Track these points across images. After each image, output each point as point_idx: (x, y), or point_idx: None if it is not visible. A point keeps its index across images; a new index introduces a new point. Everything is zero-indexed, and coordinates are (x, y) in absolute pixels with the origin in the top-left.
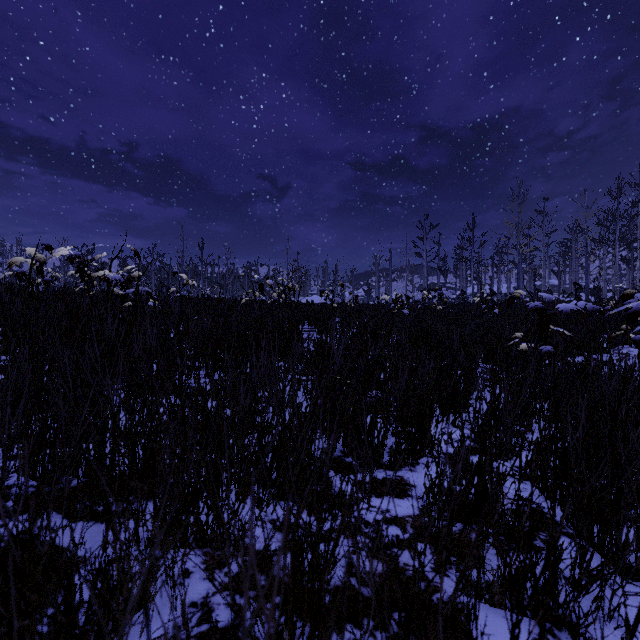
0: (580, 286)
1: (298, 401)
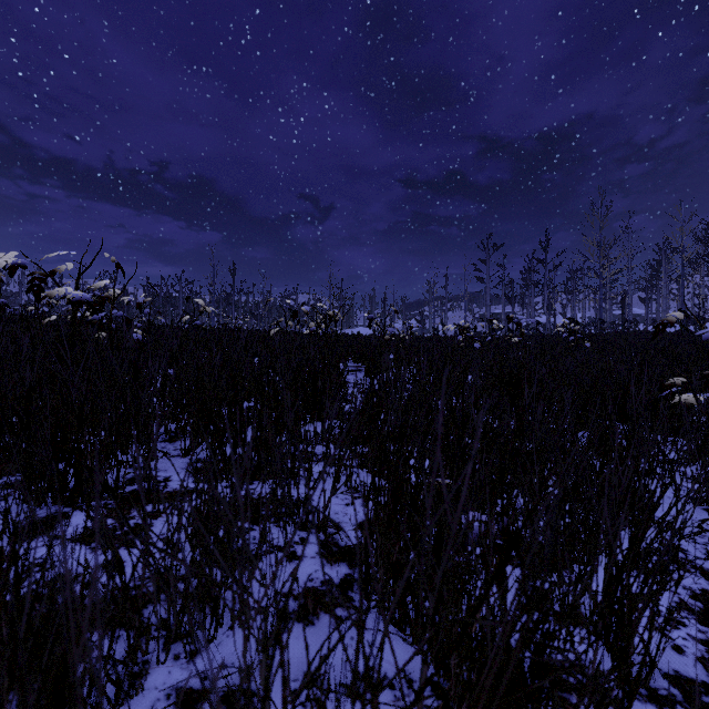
0: (687, 314)
1: (334, 508)
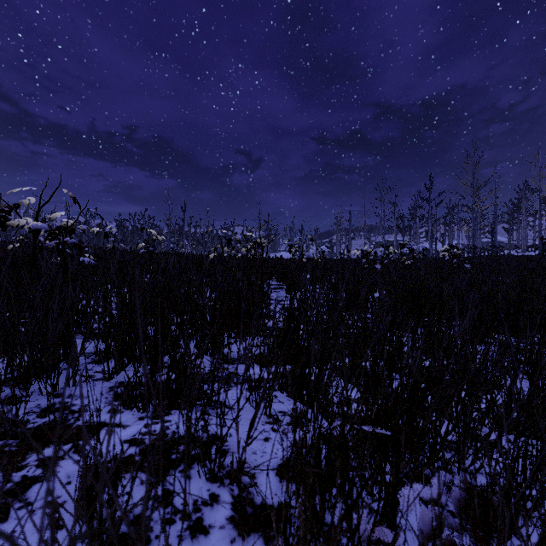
0: None
1: (252, 445)
